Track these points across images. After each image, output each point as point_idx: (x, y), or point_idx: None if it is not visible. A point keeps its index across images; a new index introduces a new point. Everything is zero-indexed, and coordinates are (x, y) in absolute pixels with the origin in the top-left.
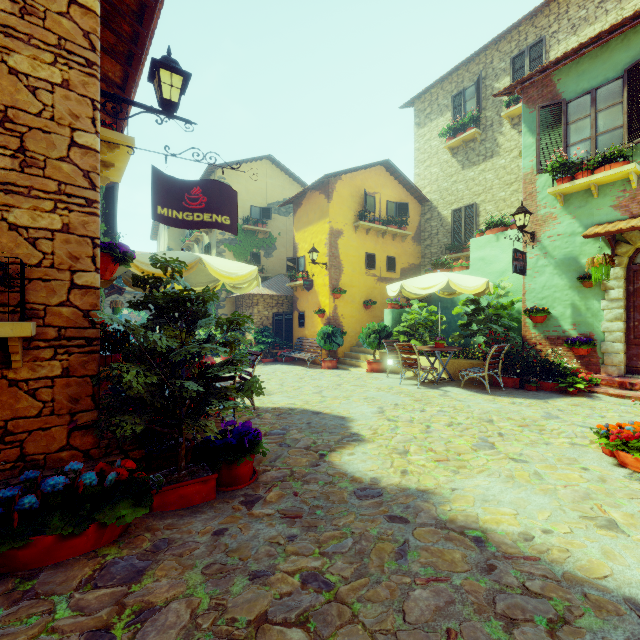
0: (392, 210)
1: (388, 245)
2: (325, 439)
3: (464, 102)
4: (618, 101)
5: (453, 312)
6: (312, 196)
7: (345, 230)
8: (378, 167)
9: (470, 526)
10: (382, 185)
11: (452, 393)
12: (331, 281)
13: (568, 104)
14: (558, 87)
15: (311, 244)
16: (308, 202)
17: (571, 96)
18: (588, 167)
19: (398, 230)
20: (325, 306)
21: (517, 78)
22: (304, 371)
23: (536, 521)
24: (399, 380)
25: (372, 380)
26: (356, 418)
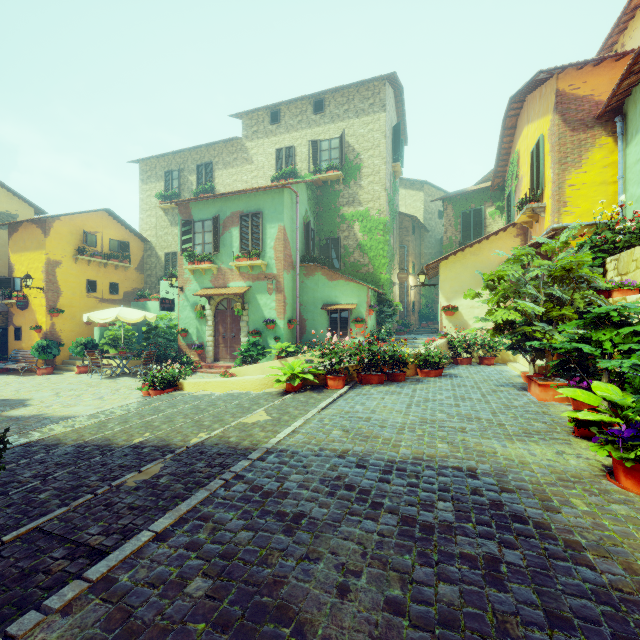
0: (115, 246)
1: (111, 273)
2: (3, 408)
3: (172, 179)
4: (211, 231)
5: (144, 330)
6: (29, 227)
7: (64, 261)
8: (100, 212)
9: (50, 416)
10: (105, 226)
11: (120, 380)
12: (48, 303)
13: (195, 223)
14: (192, 212)
15: (28, 268)
16: (25, 231)
17: (196, 219)
18: (199, 260)
19: (119, 263)
20: (42, 323)
21: (200, 179)
22: (15, 379)
23: (77, 411)
24: (94, 377)
25: (73, 379)
26: (35, 399)
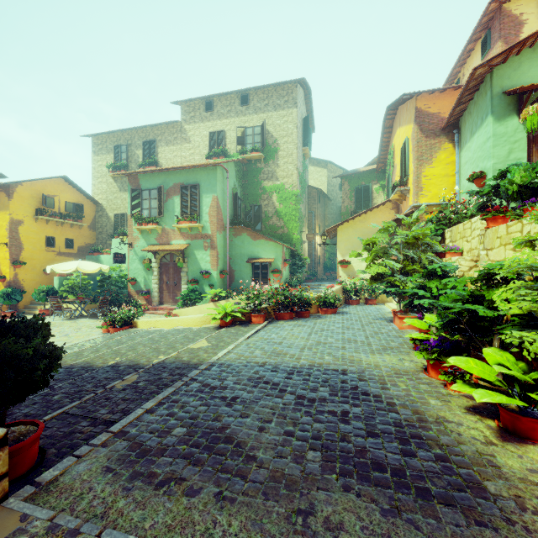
0: (71, 208)
1: (67, 231)
2: None
3: (121, 152)
4: (156, 198)
5: (98, 279)
6: None
7: (26, 220)
8: (58, 178)
9: None
10: (61, 190)
11: (79, 321)
12: (12, 256)
13: (143, 191)
14: (140, 182)
15: None
16: None
17: (144, 188)
18: (146, 221)
19: (74, 222)
20: (6, 273)
21: (146, 153)
22: None
23: None
24: (56, 318)
25: None
26: None
